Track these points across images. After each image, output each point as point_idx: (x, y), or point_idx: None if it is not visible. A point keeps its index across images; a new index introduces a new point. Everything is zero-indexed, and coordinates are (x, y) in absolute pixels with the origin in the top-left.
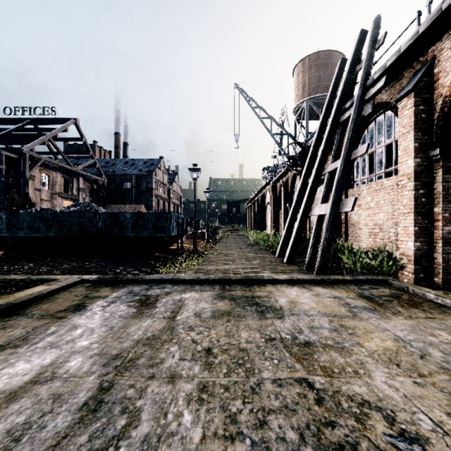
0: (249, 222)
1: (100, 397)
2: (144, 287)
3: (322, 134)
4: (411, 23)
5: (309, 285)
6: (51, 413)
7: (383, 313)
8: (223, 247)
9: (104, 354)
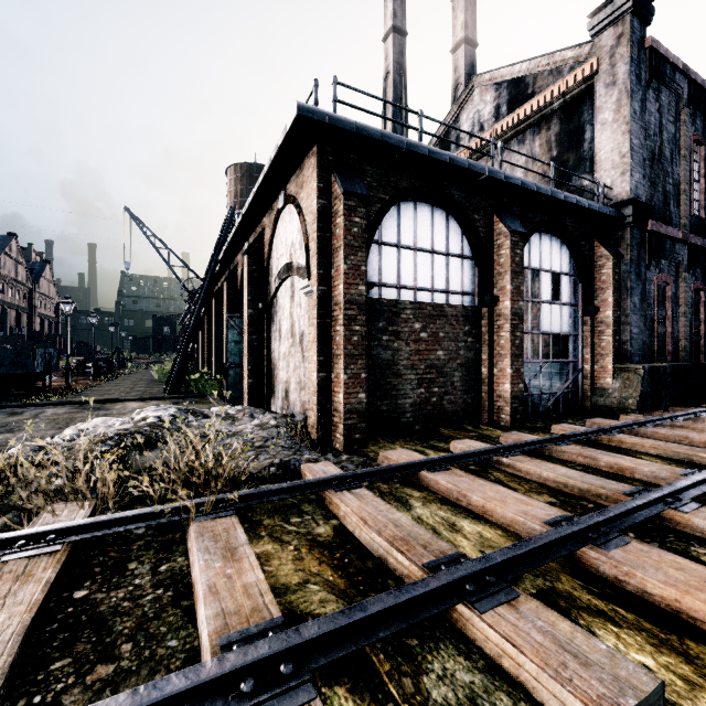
0: None
1: (4, 426)
2: (9, 409)
3: None
4: None
5: (151, 401)
6: None
7: None
8: (113, 384)
9: None
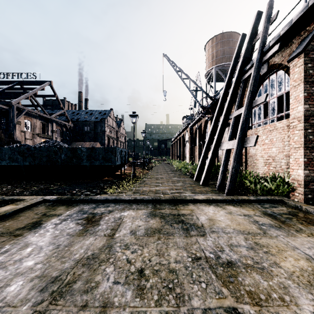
0: (173, 154)
1: None
2: (92, 205)
3: (228, 90)
4: (300, 1)
5: (222, 203)
6: None
7: (288, 230)
8: (154, 173)
9: (45, 276)
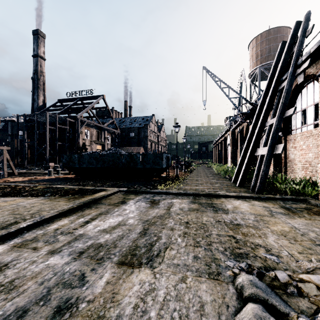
0: (215, 158)
1: (145, 231)
2: (151, 195)
3: (266, 97)
4: None
5: (249, 199)
6: (129, 233)
7: (292, 216)
8: (195, 175)
9: (141, 219)
